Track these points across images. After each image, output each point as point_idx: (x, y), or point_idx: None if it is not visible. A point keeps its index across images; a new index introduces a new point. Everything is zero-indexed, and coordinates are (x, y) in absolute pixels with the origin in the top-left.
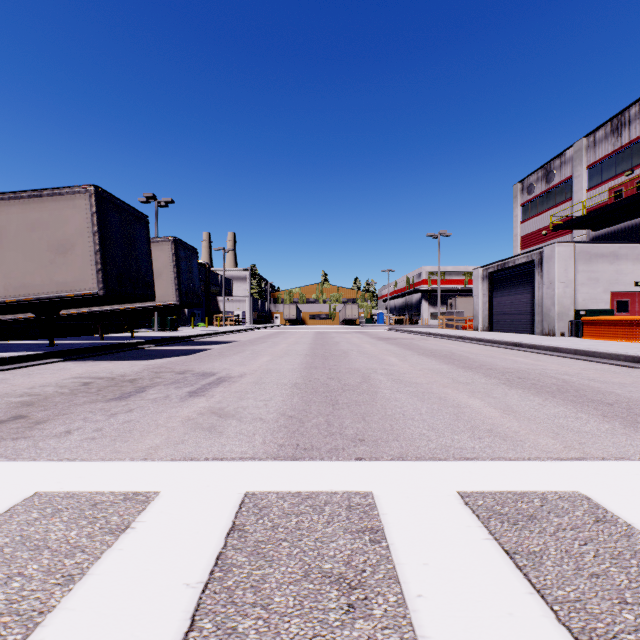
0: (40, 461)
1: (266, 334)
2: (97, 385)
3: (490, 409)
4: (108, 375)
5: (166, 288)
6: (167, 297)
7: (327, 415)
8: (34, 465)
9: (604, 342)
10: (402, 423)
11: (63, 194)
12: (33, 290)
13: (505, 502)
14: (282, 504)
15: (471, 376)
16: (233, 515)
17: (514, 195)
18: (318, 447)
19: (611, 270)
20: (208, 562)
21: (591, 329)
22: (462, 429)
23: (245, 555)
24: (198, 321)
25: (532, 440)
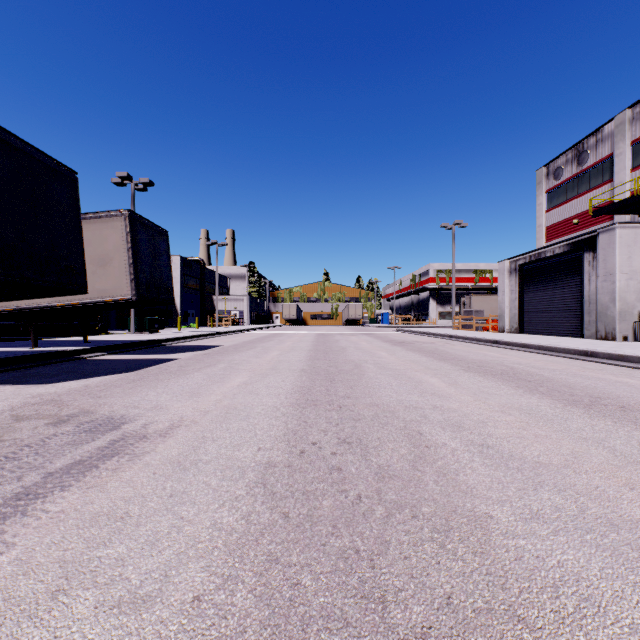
0: None
1: (260, 336)
2: None
3: None
4: None
5: (118, 278)
6: (119, 290)
7: None
8: None
9: None
10: None
11: None
12: None
13: None
14: None
15: (626, 434)
16: None
17: (538, 181)
18: None
19: None
20: None
21: None
22: None
23: None
24: (192, 321)
25: None
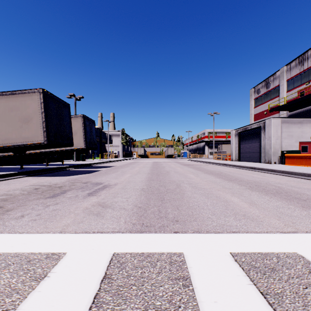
0: (4, 233)
1: (129, 162)
2: (42, 189)
3: (243, 203)
4: (48, 184)
5: (79, 140)
6: (79, 144)
7: (158, 206)
8: (0, 236)
9: (296, 167)
10: (198, 211)
11: (26, 93)
12: (11, 141)
13: (257, 259)
14: (133, 261)
15: (231, 184)
16: (105, 268)
17: (250, 94)
18: (154, 225)
19: (299, 131)
20: (89, 300)
21: (289, 160)
22: (229, 214)
23: (111, 295)
24: (96, 156)
25: (267, 221)
